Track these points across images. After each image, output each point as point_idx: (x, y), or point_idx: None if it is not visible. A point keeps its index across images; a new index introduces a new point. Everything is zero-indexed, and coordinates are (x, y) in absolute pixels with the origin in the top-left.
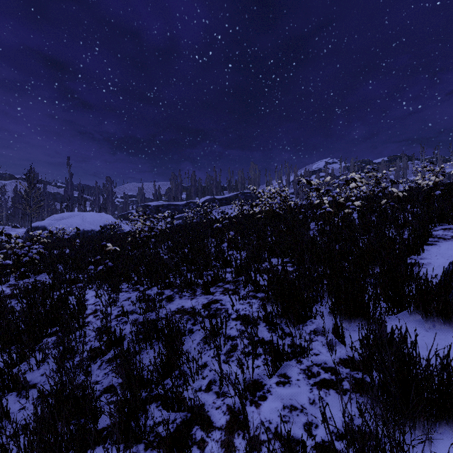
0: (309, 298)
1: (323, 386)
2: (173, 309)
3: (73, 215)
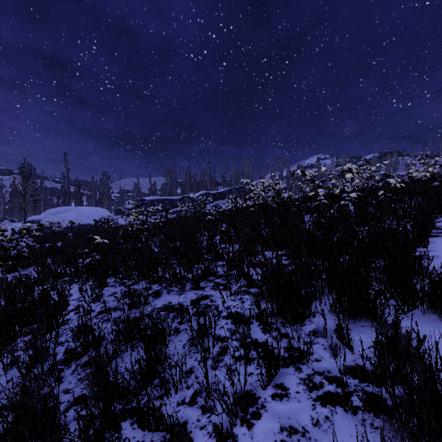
0: (308, 294)
1: (328, 402)
2: (159, 306)
3: (69, 209)
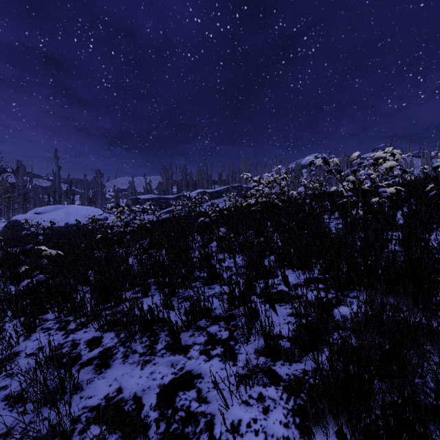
0: None
1: None
2: (96, 400)
3: (57, 208)
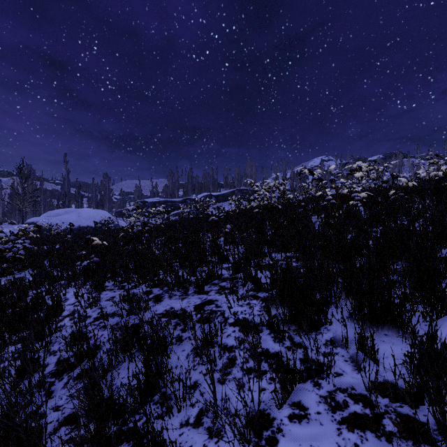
0: (323, 299)
1: (356, 426)
2: (160, 311)
3: (69, 211)
